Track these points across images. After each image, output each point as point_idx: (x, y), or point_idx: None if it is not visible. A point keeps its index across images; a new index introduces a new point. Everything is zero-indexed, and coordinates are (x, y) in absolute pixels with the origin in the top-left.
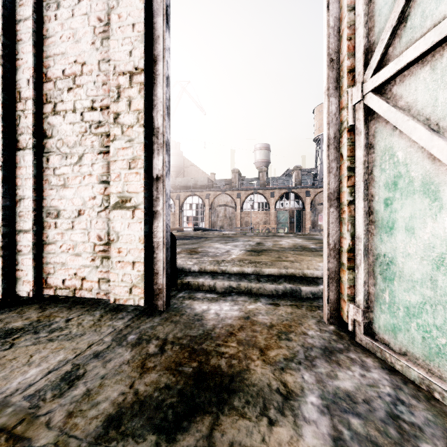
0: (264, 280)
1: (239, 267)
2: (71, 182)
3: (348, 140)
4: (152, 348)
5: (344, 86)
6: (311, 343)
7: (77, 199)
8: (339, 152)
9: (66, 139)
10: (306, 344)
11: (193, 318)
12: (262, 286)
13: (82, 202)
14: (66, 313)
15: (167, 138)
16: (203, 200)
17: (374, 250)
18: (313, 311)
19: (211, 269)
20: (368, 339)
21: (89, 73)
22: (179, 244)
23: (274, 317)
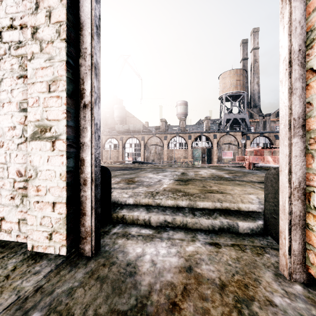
0: (199, 214)
1: (173, 201)
2: None
3: None
4: None
5: None
6: None
7: None
8: (305, 69)
9: None
10: None
11: (124, 271)
12: (198, 220)
13: (0, 133)
14: None
15: (96, 61)
16: (140, 141)
17: None
18: (260, 255)
19: (146, 202)
20: None
21: None
22: (120, 174)
23: (221, 267)
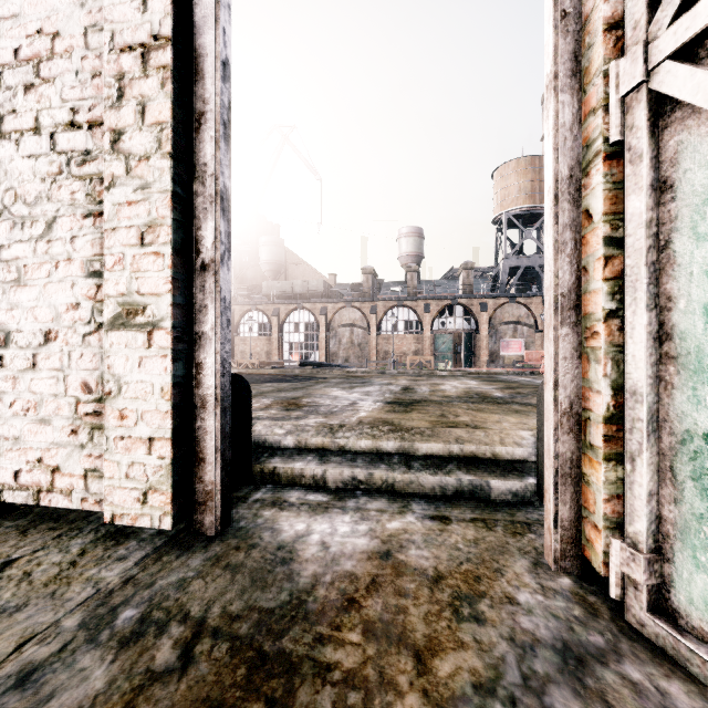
0: (418, 465)
1: (371, 441)
2: (32, 275)
3: (605, 177)
4: (165, 650)
5: (596, 64)
6: (529, 632)
7: (44, 309)
8: (581, 209)
9: (22, 188)
10: (520, 635)
11: (272, 558)
12: (416, 477)
13: (52, 314)
14: (11, 546)
15: (224, 186)
16: (316, 316)
17: (676, 422)
18: (519, 535)
19: (318, 443)
20: (662, 625)
21: (67, 54)
22: (271, 389)
23: (442, 552)
